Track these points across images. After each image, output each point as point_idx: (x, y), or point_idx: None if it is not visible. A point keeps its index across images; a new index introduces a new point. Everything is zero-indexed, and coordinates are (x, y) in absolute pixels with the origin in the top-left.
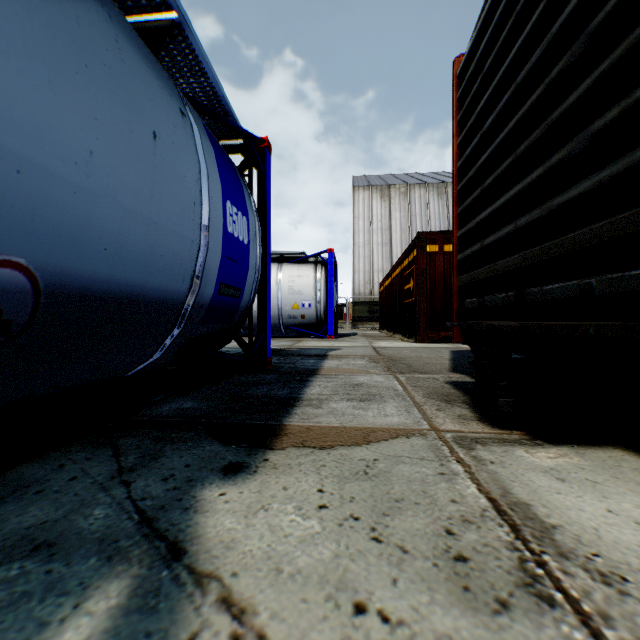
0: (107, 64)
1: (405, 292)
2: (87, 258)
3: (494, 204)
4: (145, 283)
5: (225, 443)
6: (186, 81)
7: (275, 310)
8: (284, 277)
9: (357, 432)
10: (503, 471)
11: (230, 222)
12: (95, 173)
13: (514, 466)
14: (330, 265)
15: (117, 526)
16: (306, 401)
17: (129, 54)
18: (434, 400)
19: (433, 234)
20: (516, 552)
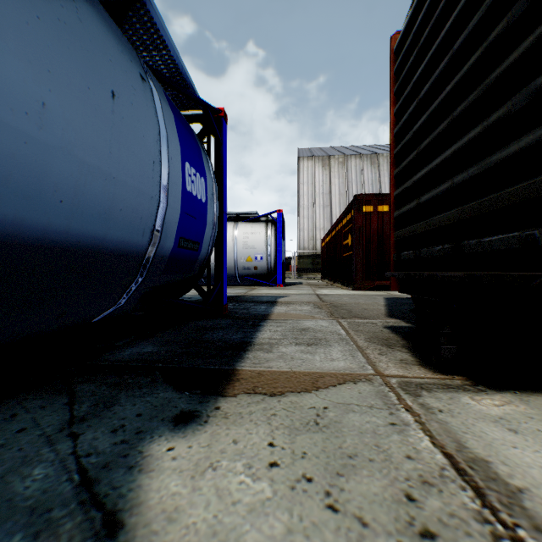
0: (62, 19)
1: (344, 247)
2: (41, 209)
3: (430, 164)
4: (104, 235)
5: (179, 389)
6: (149, 54)
7: (232, 262)
8: (239, 234)
9: (306, 377)
10: (453, 421)
11: (189, 182)
12: (48, 125)
13: (463, 415)
14: (279, 223)
15: (54, 490)
16: (258, 345)
17: (87, 15)
18: (375, 344)
19: (368, 196)
20: (487, 525)
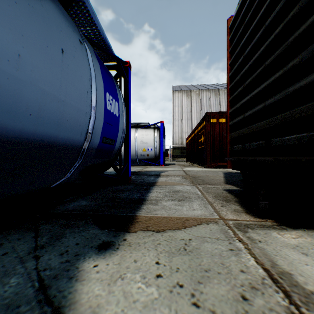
0: (31, 4)
1: (199, 143)
2: (18, 119)
3: (251, 93)
4: (57, 135)
5: (101, 228)
6: (85, 29)
7: (134, 152)
8: (138, 135)
9: (178, 220)
10: (268, 247)
11: (108, 104)
12: (22, 68)
13: (273, 244)
14: (161, 129)
15: (22, 293)
16: (149, 201)
17: (47, 3)
18: (219, 200)
19: (213, 113)
20: None
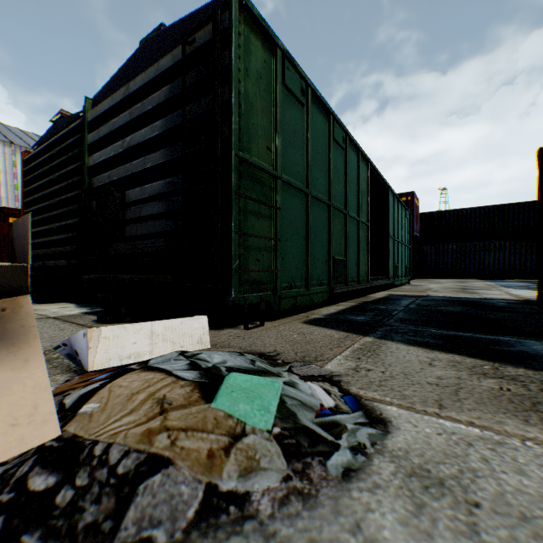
0: None
1: None
2: None
3: (39, 229)
4: None
5: None
6: None
7: None
8: None
9: None
10: None
11: None
12: None
13: None
14: None
15: None
16: None
17: None
18: None
19: (17, 210)
20: None
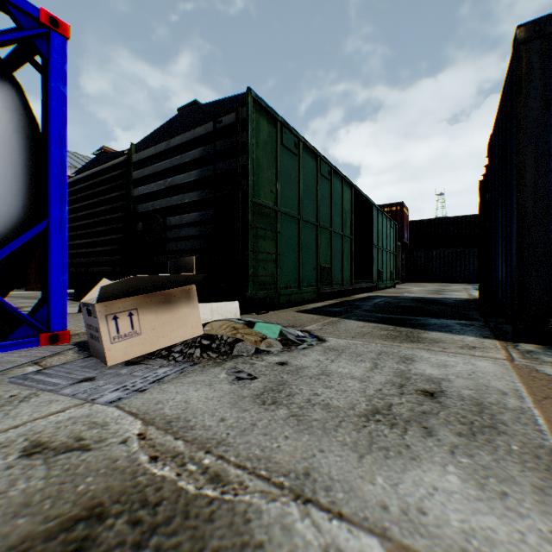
0: None
1: None
2: None
3: (82, 241)
4: None
5: None
6: None
7: None
8: None
9: None
10: None
11: None
12: None
13: None
14: None
15: None
16: None
17: None
18: None
19: None
20: None
